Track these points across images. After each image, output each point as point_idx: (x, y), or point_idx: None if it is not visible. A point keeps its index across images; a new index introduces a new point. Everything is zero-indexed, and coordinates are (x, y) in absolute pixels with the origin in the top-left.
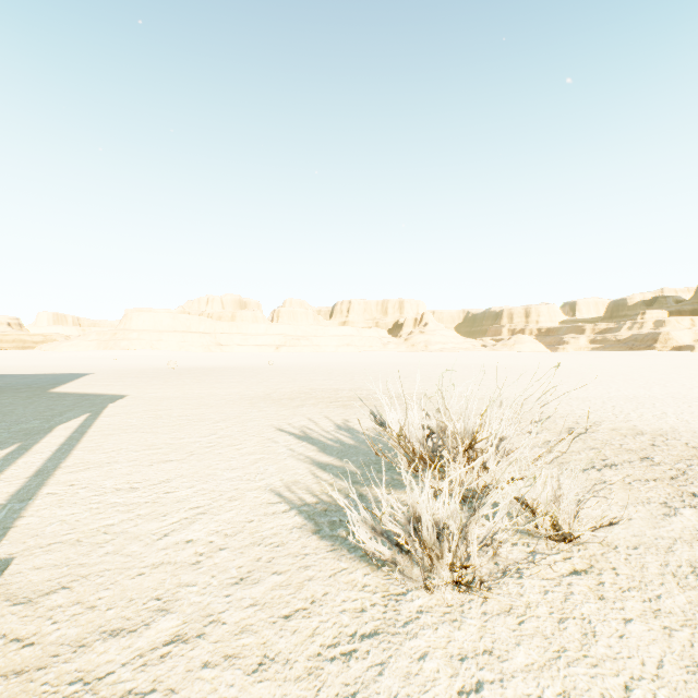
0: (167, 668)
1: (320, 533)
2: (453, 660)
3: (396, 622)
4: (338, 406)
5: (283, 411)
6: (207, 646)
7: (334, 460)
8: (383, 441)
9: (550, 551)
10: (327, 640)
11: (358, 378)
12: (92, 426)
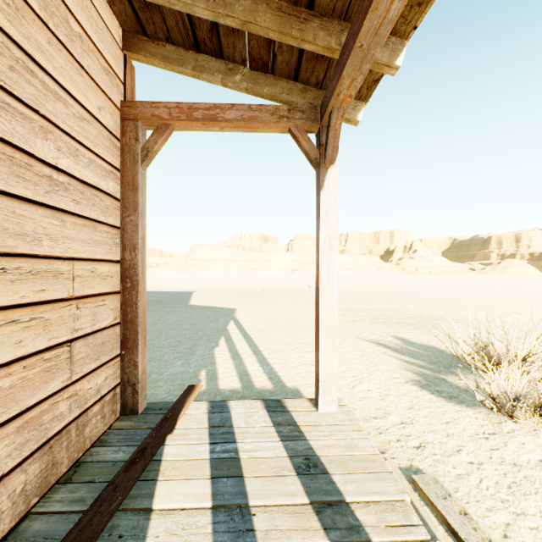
0: (409, 430)
1: (434, 394)
2: (539, 446)
3: (502, 431)
4: (380, 322)
5: (345, 324)
6: (419, 427)
7: (409, 358)
8: (433, 349)
9: None
10: (472, 432)
11: (376, 300)
12: (245, 328)
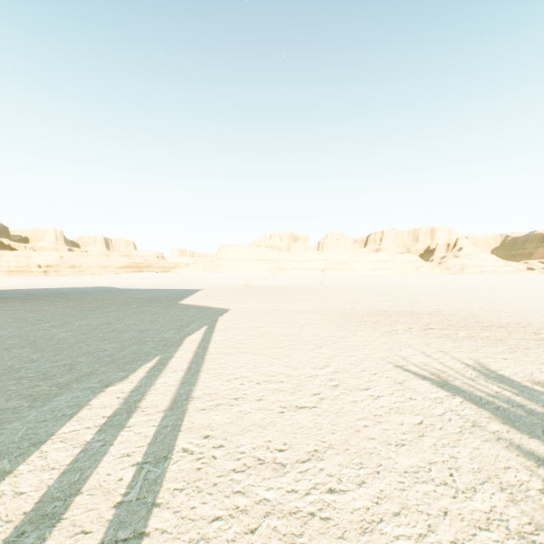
0: None
1: None
2: None
3: None
4: (439, 335)
5: (379, 338)
6: None
7: None
8: None
9: None
10: None
11: (422, 301)
12: (211, 341)
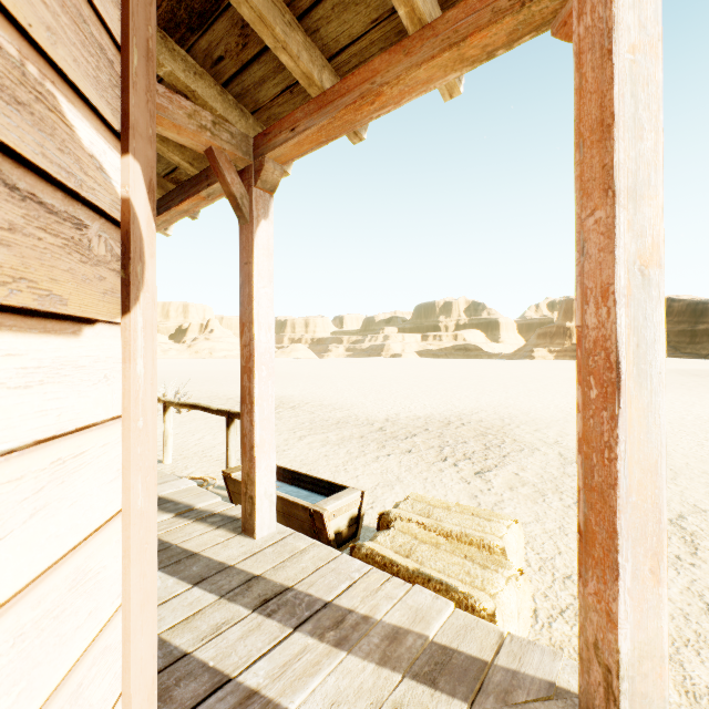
0: None
1: None
2: None
3: None
4: None
5: None
6: None
7: None
8: None
9: (179, 416)
10: None
11: None
12: None
